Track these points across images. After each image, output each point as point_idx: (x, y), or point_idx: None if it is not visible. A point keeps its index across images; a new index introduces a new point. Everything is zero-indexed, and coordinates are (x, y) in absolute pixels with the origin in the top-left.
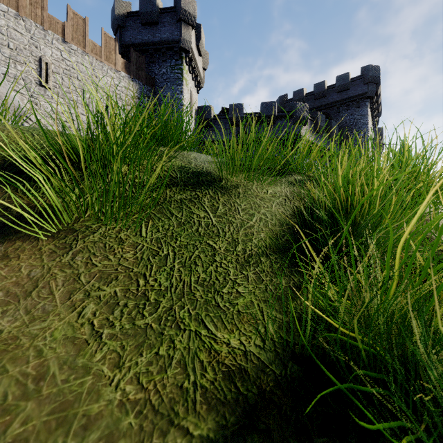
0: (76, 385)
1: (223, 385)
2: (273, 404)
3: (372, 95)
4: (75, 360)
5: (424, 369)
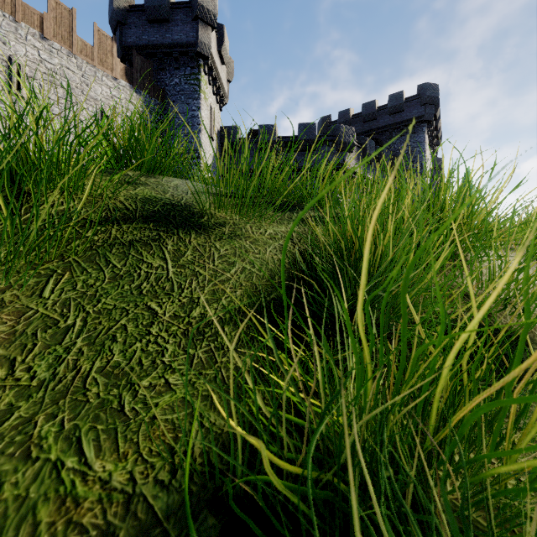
0: None
1: None
2: None
3: (430, 119)
4: None
5: (422, 510)
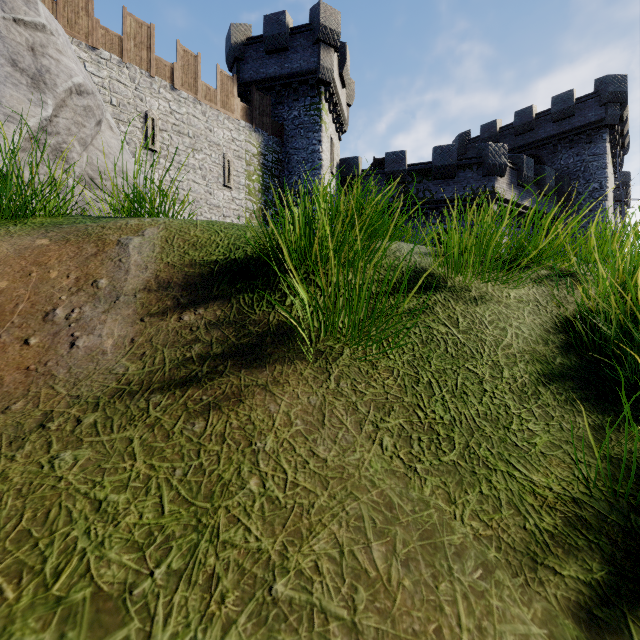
0: (424, 517)
1: (566, 531)
2: (632, 556)
3: (614, 123)
4: (407, 493)
5: None
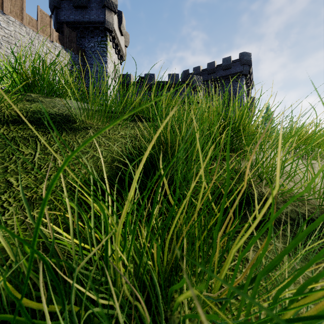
0: None
1: None
2: None
3: (246, 73)
4: None
5: None
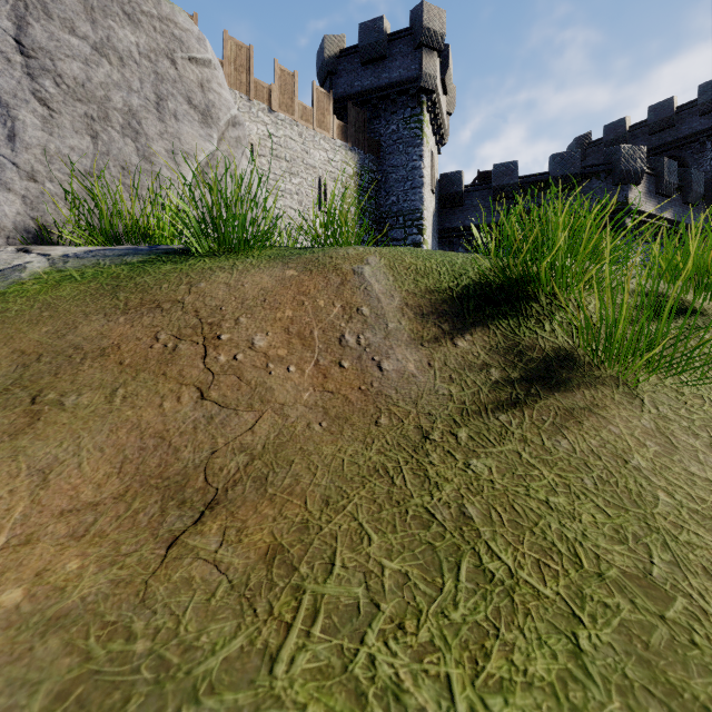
0: None
1: None
2: None
3: None
4: None
5: None
